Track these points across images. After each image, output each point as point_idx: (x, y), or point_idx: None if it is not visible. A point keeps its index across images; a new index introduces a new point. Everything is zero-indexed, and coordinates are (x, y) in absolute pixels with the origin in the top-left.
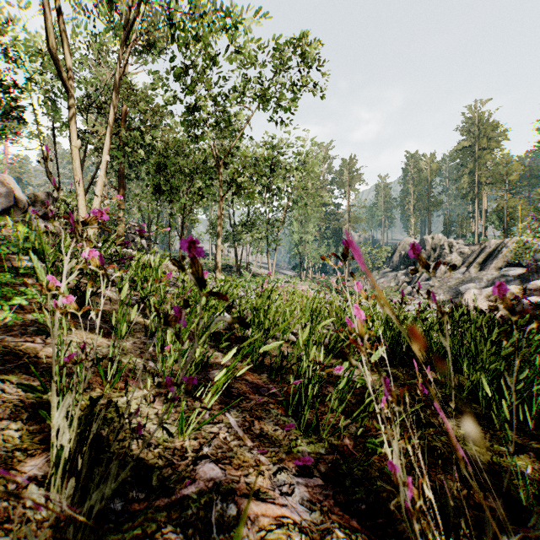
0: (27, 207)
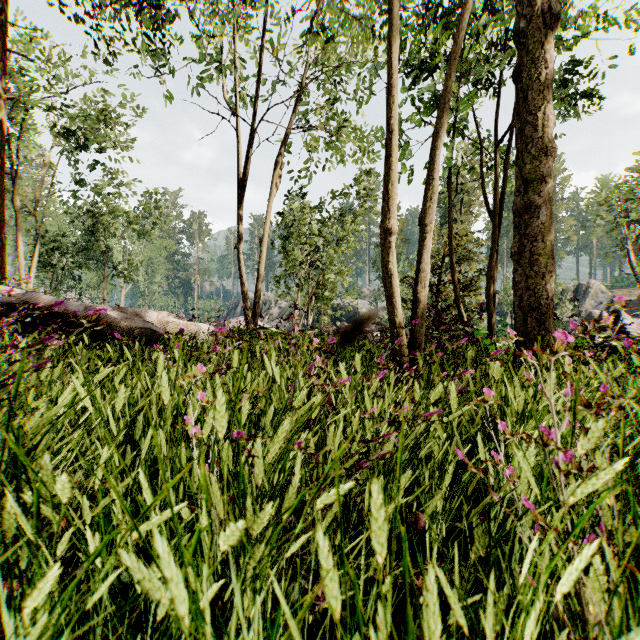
0: None
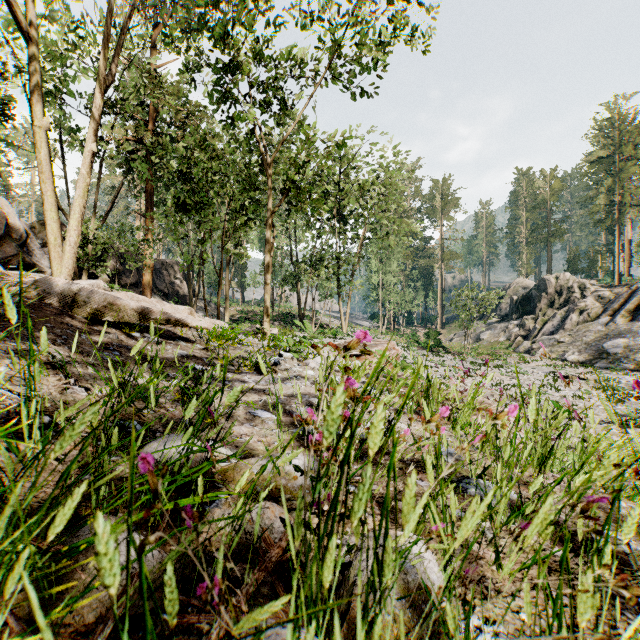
0: (25, 237)
